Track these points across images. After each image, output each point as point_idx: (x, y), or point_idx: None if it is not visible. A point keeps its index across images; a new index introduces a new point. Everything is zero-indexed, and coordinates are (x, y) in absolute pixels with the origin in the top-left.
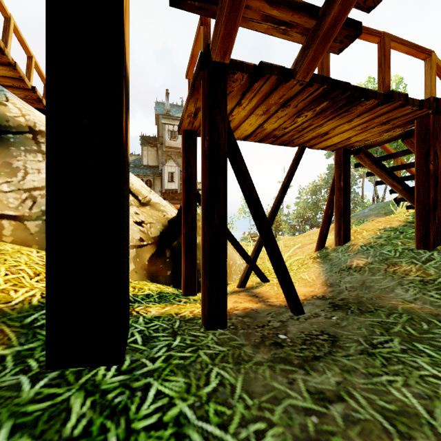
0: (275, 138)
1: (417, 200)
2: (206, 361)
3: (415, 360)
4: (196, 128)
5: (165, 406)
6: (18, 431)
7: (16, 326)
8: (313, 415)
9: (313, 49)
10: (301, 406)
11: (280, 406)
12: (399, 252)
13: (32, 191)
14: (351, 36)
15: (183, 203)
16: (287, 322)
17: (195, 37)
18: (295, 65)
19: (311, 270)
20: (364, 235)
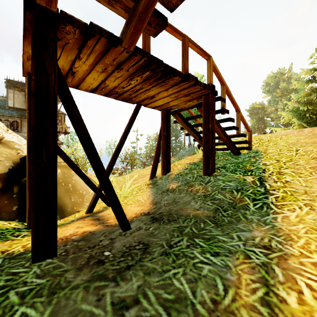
0: (118, 95)
1: (204, 145)
2: (13, 302)
3: (193, 252)
4: None
5: None
6: None
7: None
8: None
9: (133, 25)
10: None
11: None
12: (195, 178)
13: None
14: (160, 25)
15: (27, 141)
16: (115, 239)
17: None
18: (122, 35)
19: (145, 193)
20: (179, 167)
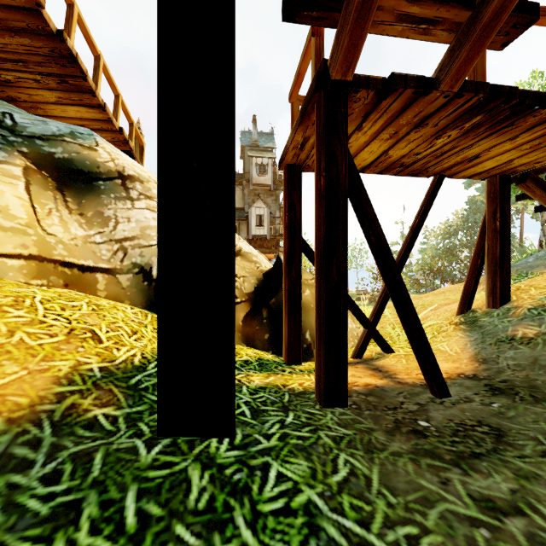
0: (403, 168)
1: None
2: (329, 444)
3: None
4: (301, 161)
5: (290, 490)
6: (144, 496)
7: (123, 387)
8: (482, 528)
9: (467, 49)
10: (463, 513)
11: (434, 510)
12: None
13: (123, 242)
14: (522, 24)
15: (286, 253)
16: (427, 406)
17: (303, 52)
18: (438, 73)
19: (453, 340)
20: (533, 294)
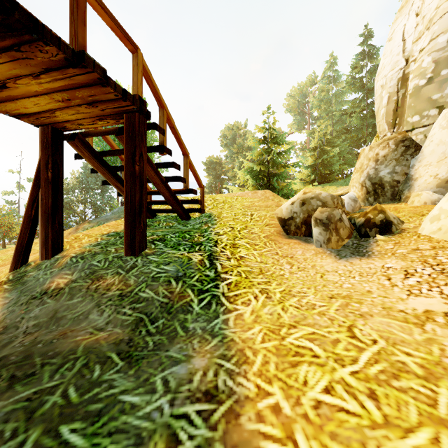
0: None
1: (126, 202)
2: None
3: None
4: None
5: None
6: None
7: None
8: None
9: None
10: None
11: None
12: (109, 261)
13: None
14: None
15: None
16: None
17: None
18: None
19: None
20: (84, 242)
